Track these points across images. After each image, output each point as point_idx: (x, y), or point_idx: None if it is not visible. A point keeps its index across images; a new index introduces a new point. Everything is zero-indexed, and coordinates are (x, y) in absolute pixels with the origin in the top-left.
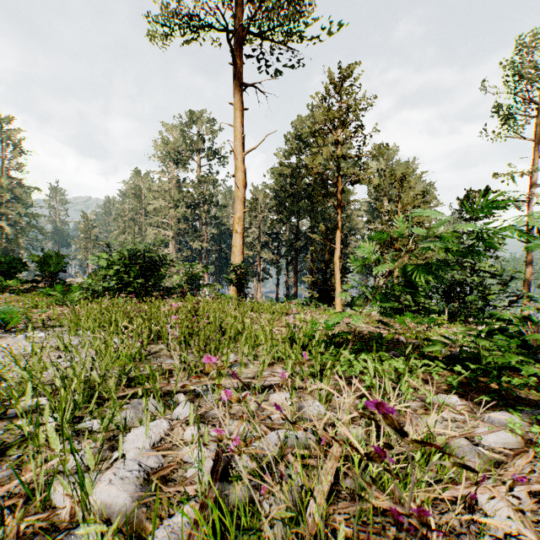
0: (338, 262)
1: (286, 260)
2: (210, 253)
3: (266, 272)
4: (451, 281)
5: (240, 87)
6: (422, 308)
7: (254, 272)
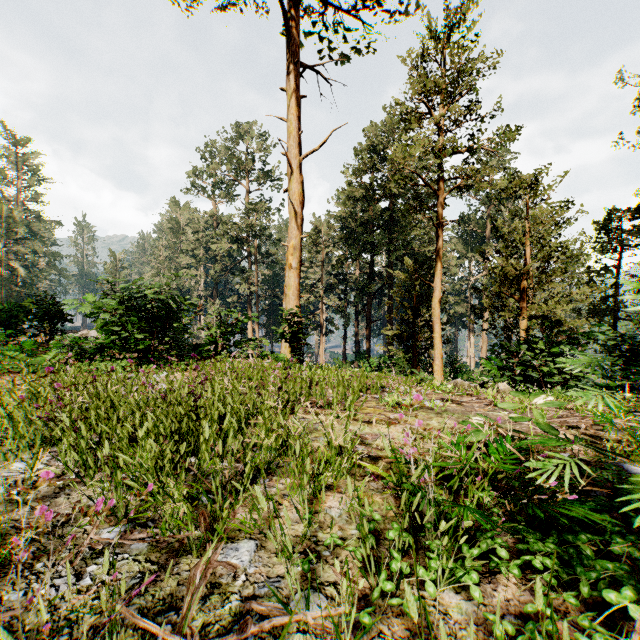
0: (438, 308)
1: (356, 307)
2: (261, 299)
3: (330, 323)
4: (633, 337)
5: (295, 65)
6: (570, 377)
7: (315, 323)
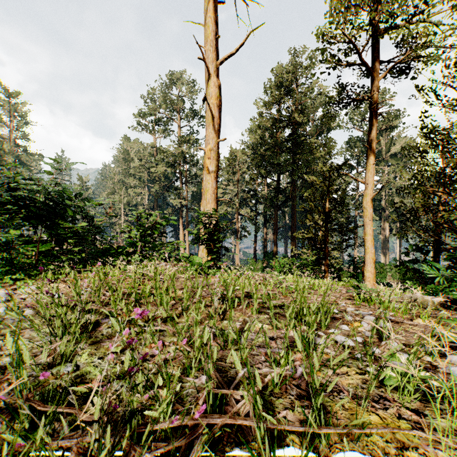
0: (370, 207)
1: (264, 217)
2: (191, 211)
3: (244, 229)
4: None
5: None
6: None
7: (232, 229)
